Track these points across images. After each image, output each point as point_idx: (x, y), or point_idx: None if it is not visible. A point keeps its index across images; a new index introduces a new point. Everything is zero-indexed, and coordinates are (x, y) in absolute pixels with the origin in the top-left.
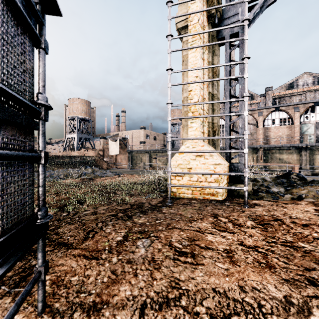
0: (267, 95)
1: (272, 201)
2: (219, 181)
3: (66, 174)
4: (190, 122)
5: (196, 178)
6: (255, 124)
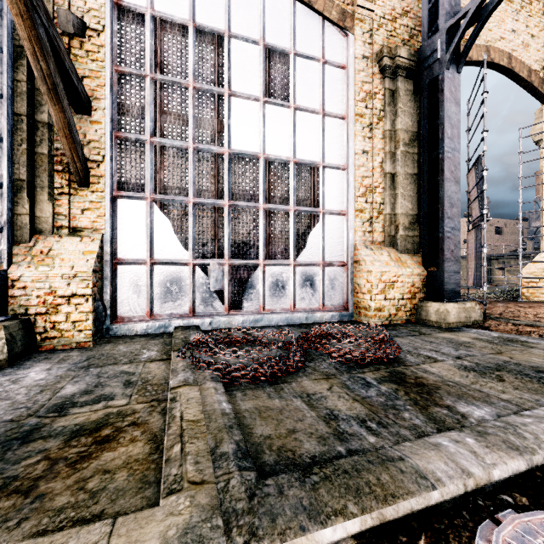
0: None
1: None
2: None
3: None
4: None
5: None
6: None
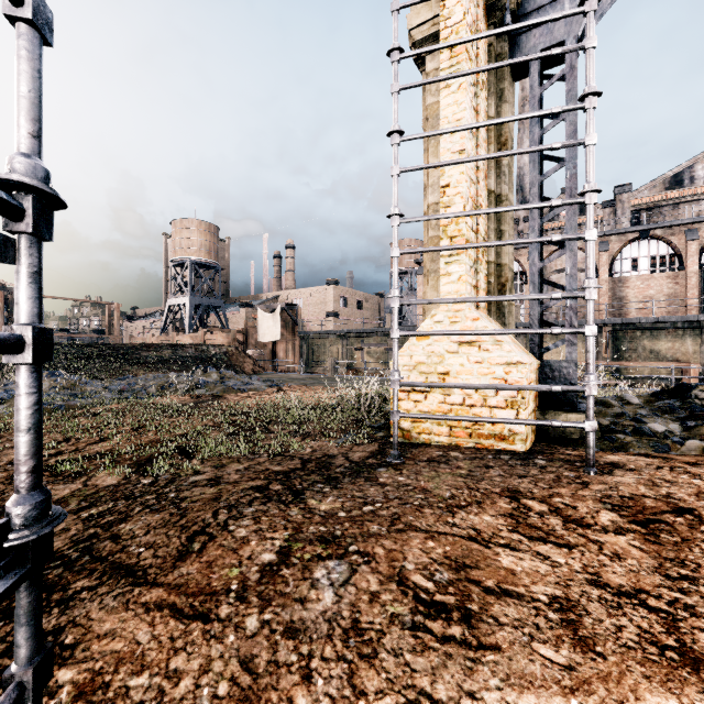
0: (620, 204)
1: (655, 456)
2: (518, 406)
3: (161, 385)
4: (444, 263)
5: (460, 396)
6: None
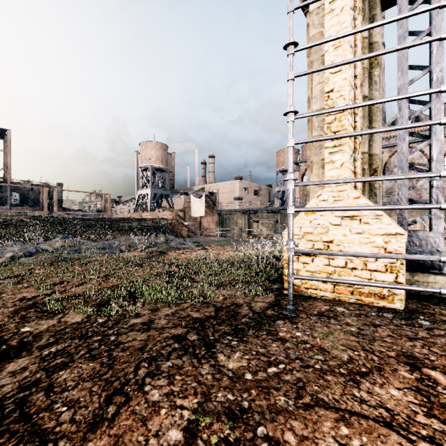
0: None
1: None
2: (397, 270)
3: (129, 245)
4: (328, 153)
5: (343, 261)
6: (427, 164)
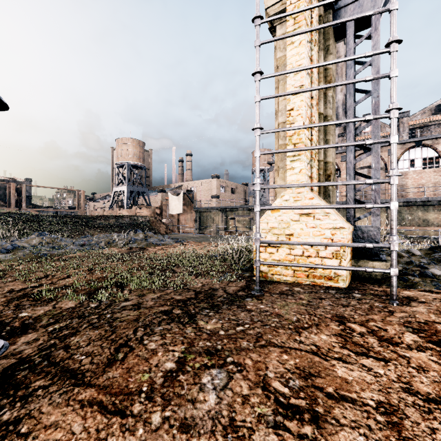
0: (401, 125)
1: (437, 292)
2: (340, 257)
3: (108, 241)
4: (290, 161)
5: (300, 250)
6: (383, 167)
